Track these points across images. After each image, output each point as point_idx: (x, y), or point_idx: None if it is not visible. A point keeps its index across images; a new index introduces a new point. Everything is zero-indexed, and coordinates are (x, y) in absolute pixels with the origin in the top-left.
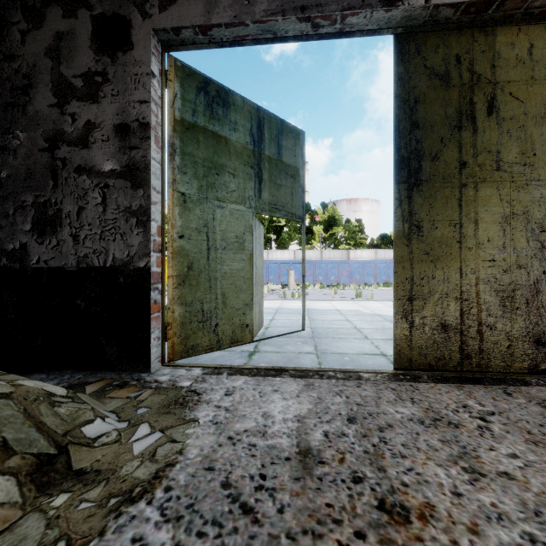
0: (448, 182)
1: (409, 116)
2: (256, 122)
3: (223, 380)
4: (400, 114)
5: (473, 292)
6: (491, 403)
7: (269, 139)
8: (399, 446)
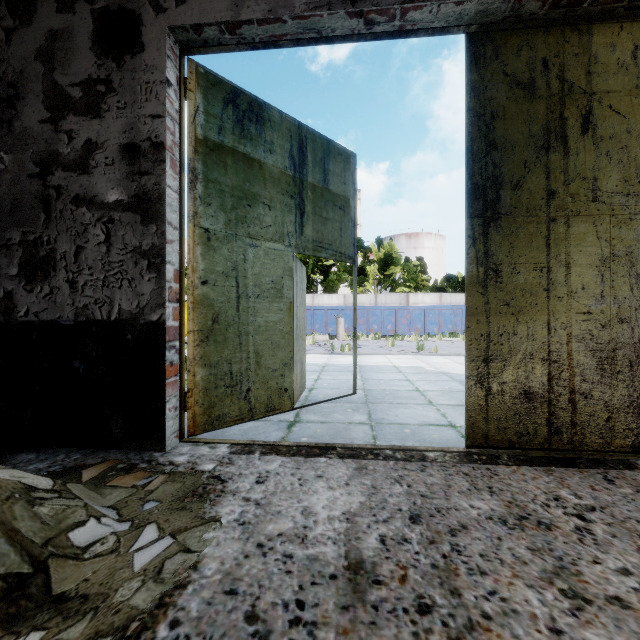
0: (533, 215)
1: (484, 134)
2: (297, 142)
3: (255, 461)
4: (474, 132)
5: (564, 351)
6: (590, 495)
7: (312, 163)
8: (477, 557)
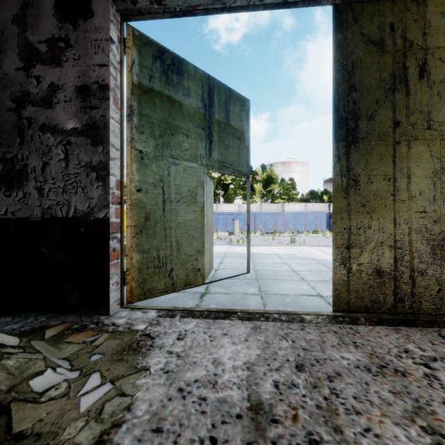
0: (383, 140)
1: (347, 79)
2: (207, 89)
3: (176, 322)
4: (339, 78)
5: (406, 240)
6: (431, 348)
7: (218, 105)
8: (351, 399)
